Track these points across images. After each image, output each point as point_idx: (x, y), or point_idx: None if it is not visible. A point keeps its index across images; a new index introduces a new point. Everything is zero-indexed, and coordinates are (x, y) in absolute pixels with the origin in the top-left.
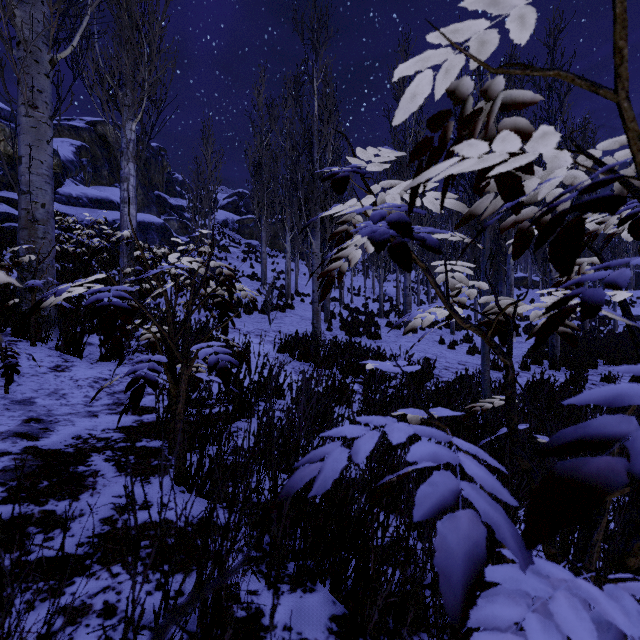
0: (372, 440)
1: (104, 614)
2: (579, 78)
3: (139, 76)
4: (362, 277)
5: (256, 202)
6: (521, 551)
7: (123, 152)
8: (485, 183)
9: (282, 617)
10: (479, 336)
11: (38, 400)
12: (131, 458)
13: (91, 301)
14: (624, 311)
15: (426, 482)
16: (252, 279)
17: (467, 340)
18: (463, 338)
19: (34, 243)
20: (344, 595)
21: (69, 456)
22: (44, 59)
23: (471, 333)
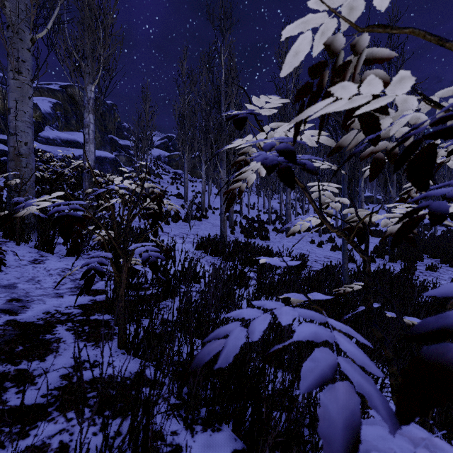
0: (265, 321)
1: (59, 451)
2: (429, 34)
3: (96, 52)
4: (256, 196)
5: (180, 143)
6: (390, 418)
7: (85, 106)
8: (351, 121)
9: (196, 452)
10: (339, 238)
11: (19, 285)
12: (86, 328)
13: (53, 212)
14: (452, 219)
15: (309, 358)
16: (178, 197)
17: (330, 241)
18: (328, 239)
19: (19, 171)
20: (243, 434)
21: (40, 327)
22: (26, 38)
23: (333, 236)
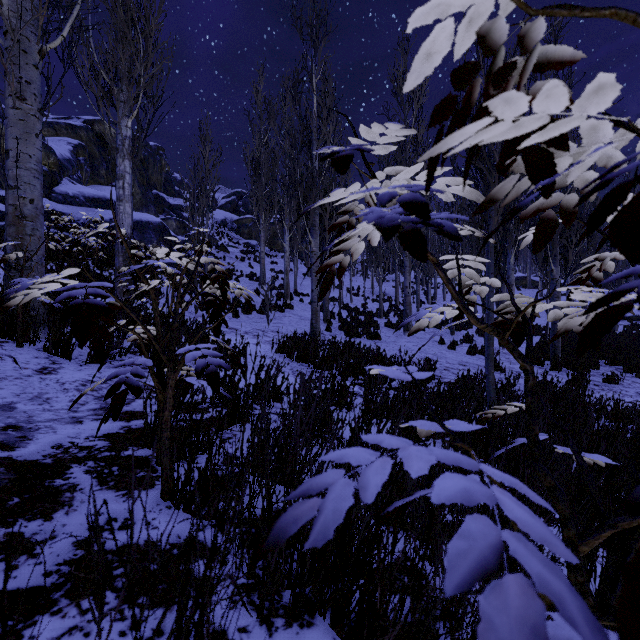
0: (384, 470)
1: None
2: None
3: (135, 72)
4: (361, 277)
5: (255, 201)
6: (596, 639)
7: (118, 149)
8: (510, 161)
9: None
10: (479, 336)
11: (19, 405)
12: (115, 469)
13: (62, 299)
14: None
15: (458, 533)
16: (251, 279)
17: (467, 340)
18: (463, 338)
19: (22, 240)
20: (346, 631)
21: (46, 468)
22: (33, 49)
23: (471, 333)
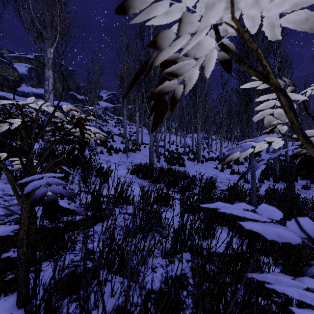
0: None
1: None
2: None
3: (54, 22)
4: (174, 135)
5: (121, 96)
6: None
7: (46, 64)
8: None
9: None
10: (235, 165)
11: None
12: None
13: None
14: None
15: None
16: (119, 136)
17: (229, 167)
18: (227, 166)
19: None
20: None
21: None
22: None
23: (230, 163)
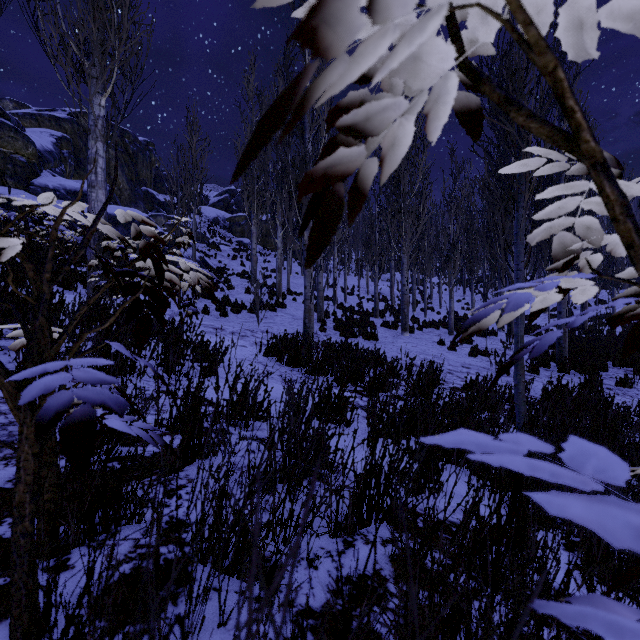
0: None
1: None
2: None
3: (108, 43)
4: (355, 276)
5: (246, 196)
6: None
7: (90, 130)
8: None
9: None
10: (478, 336)
11: None
12: None
13: None
14: None
15: None
16: (242, 277)
17: (467, 341)
18: None
19: None
20: None
21: None
22: None
23: None
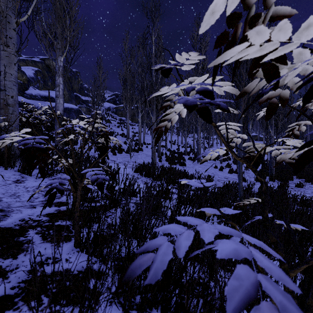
0: (189, 238)
1: None
2: None
3: (64, 34)
4: (176, 135)
5: (124, 98)
6: None
7: (56, 72)
8: (255, 71)
9: None
10: (234, 164)
11: (4, 199)
12: (51, 232)
13: (21, 144)
14: None
15: (232, 276)
16: (122, 136)
17: (228, 166)
18: (226, 165)
19: (7, 116)
20: None
21: (15, 231)
22: (13, 21)
23: (230, 163)
